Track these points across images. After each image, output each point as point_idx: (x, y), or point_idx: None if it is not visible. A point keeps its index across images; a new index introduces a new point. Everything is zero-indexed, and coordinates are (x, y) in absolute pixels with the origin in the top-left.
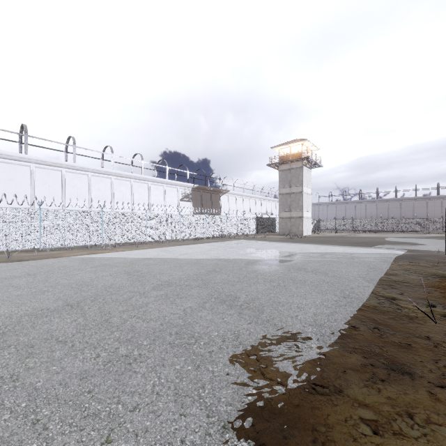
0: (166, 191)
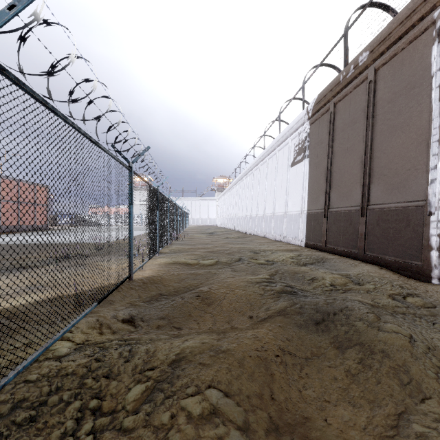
0: (278, 160)
